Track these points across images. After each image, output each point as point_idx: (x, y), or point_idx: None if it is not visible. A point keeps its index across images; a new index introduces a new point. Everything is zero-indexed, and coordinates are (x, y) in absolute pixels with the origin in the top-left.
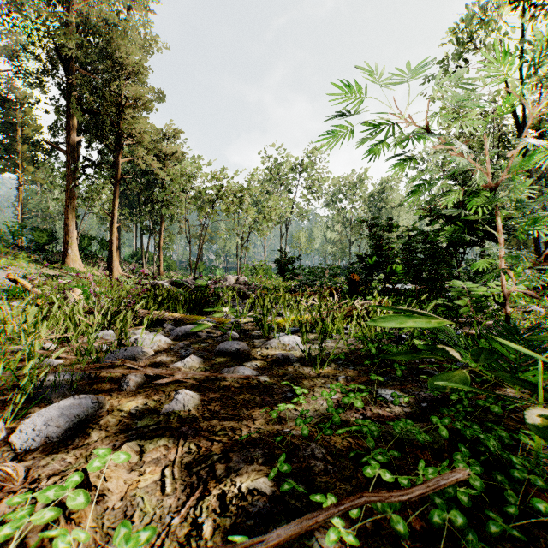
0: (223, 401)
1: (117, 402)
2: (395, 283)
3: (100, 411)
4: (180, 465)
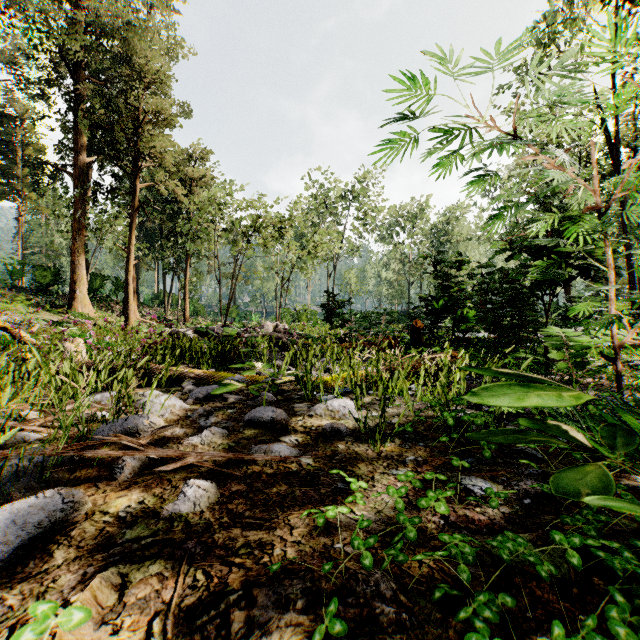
0: (249, 496)
1: (103, 499)
2: (466, 332)
3: (75, 514)
4: (177, 611)
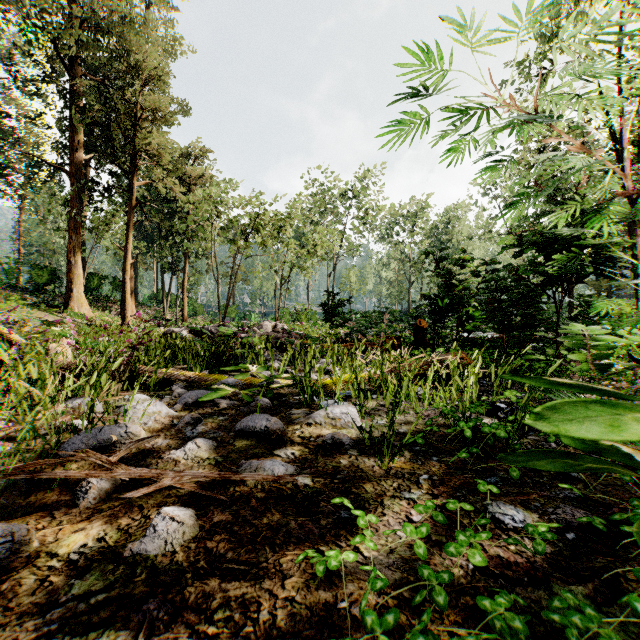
0: (233, 529)
1: (54, 535)
2: (470, 331)
3: (13, 558)
4: None
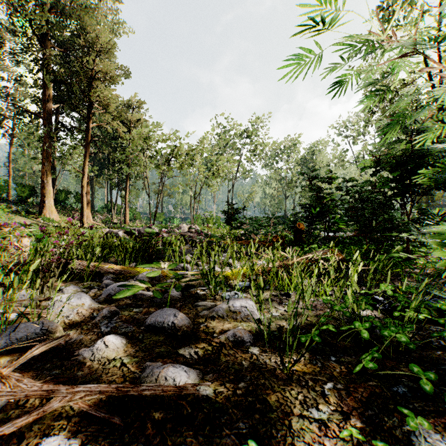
0: None
1: None
2: (335, 232)
3: None
4: None
